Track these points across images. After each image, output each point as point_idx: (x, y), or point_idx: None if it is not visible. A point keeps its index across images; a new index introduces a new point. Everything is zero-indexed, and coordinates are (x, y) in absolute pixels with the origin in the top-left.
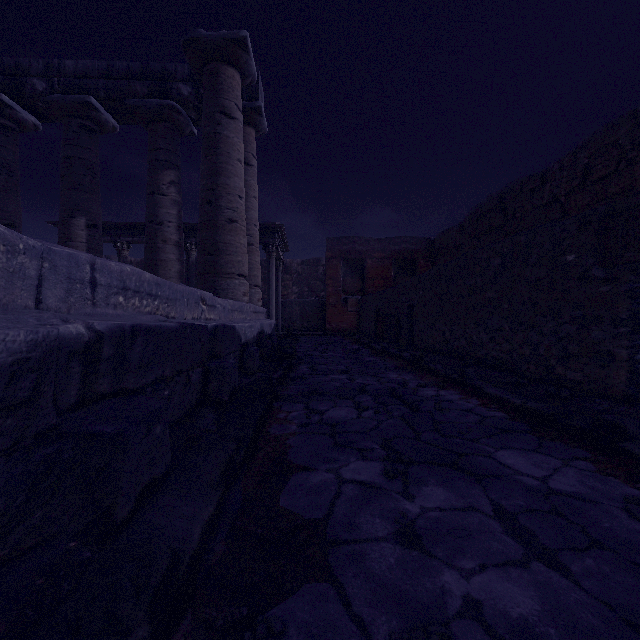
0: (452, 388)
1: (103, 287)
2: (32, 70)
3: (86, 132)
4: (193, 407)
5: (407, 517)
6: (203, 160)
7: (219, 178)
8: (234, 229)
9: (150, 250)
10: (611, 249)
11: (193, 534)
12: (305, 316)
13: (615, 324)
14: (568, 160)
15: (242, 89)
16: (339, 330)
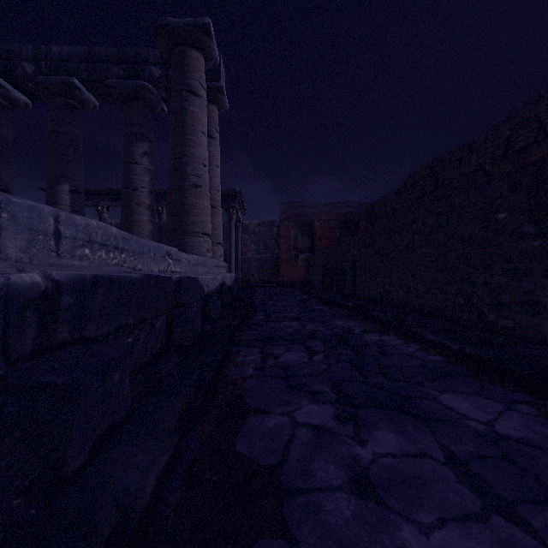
0: (393, 334)
1: (68, 239)
2: (22, 55)
3: (70, 109)
4: (158, 352)
5: (360, 464)
6: (171, 132)
7: (185, 148)
8: (199, 193)
9: (126, 212)
10: (542, 207)
11: (146, 486)
12: (261, 270)
13: (545, 276)
14: (492, 133)
15: (206, 71)
16: (291, 282)
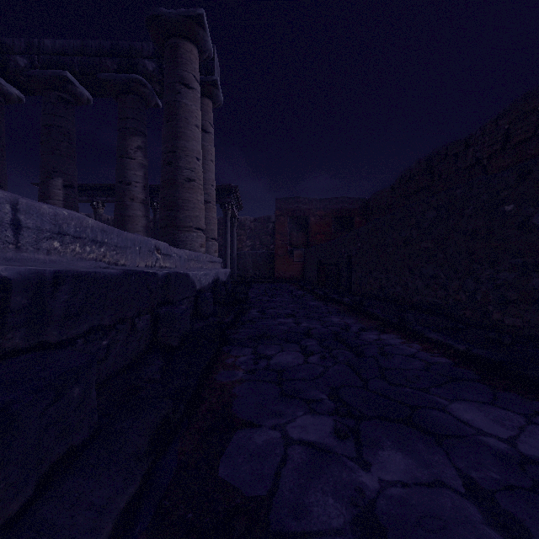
0: (392, 332)
1: (31, 230)
2: (15, 48)
3: (63, 103)
4: (141, 353)
5: (365, 496)
6: (164, 125)
7: (178, 141)
8: (192, 187)
9: (119, 207)
10: None
11: (98, 536)
12: (257, 266)
13: None
14: (490, 127)
15: (200, 65)
16: (286, 278)
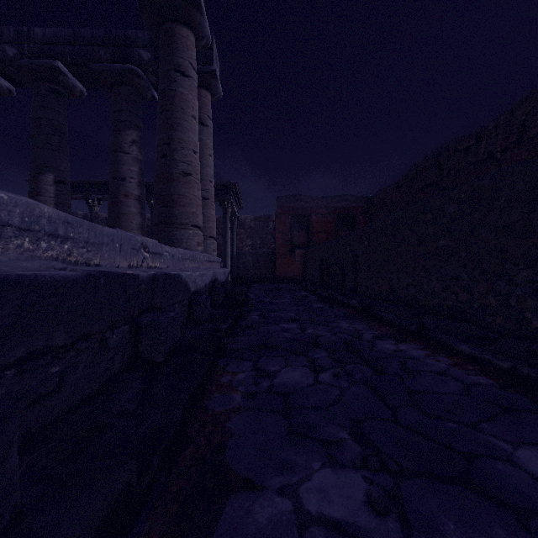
0: (411, 341)
1: None
2: (4, 37)
3: (54, 95)
4: (116, 373)
5: None
6: (159, 116)
7: (174, 133)
8: (188, 182)
9: (113, 204)
10: None
11: None
12: (257, 265)
13: None
14: (504, 118)
15: (198, 54)
16: (287, 278)
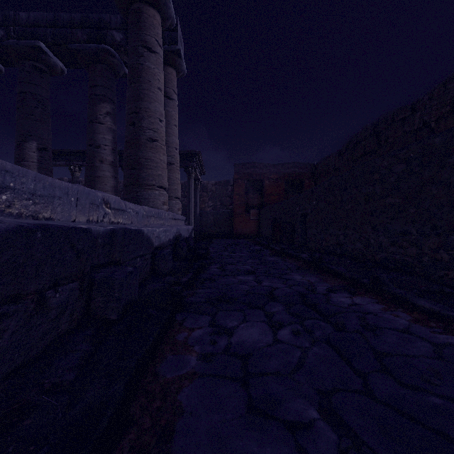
0: (365, 294)
1: None
2: None
3: (37, 72)
4: (63, 334)
5: None
6: (128, 88)
7: (141, 103)
8: (154, 147)
9: (89, 168)
10: None
11: None
12: (217, 223)
13: None
14: (438, 91)
15: (164, 35)
16: (243, 234)
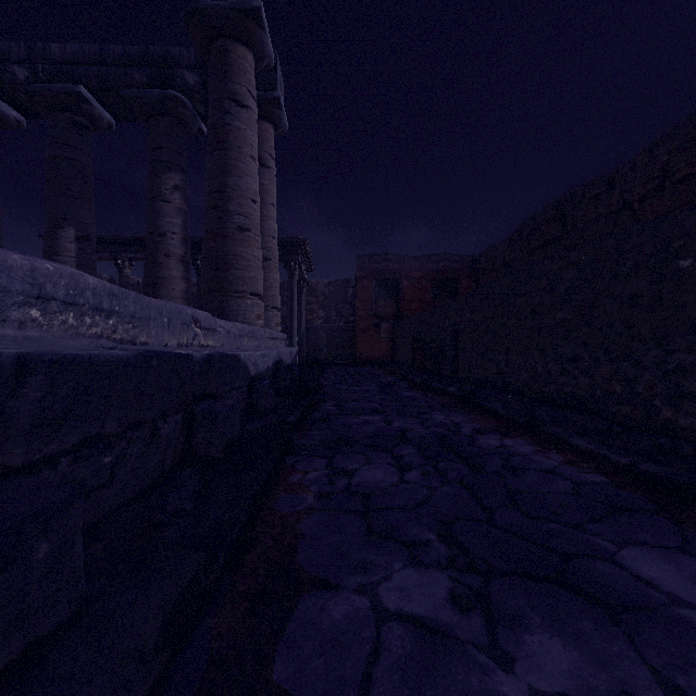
0: (519, 435)
1: None
2: (12, 55)
3: (76, 128)
4: (168, 470)
5: None
6: (209, 156)
7: (228, 178)
8: (246, 239)
9: (150, 266)
10: None
11: None
12: (332, 343)
13: None
14: (642, 158)
15: (258, 77)
16: (371, 359)
